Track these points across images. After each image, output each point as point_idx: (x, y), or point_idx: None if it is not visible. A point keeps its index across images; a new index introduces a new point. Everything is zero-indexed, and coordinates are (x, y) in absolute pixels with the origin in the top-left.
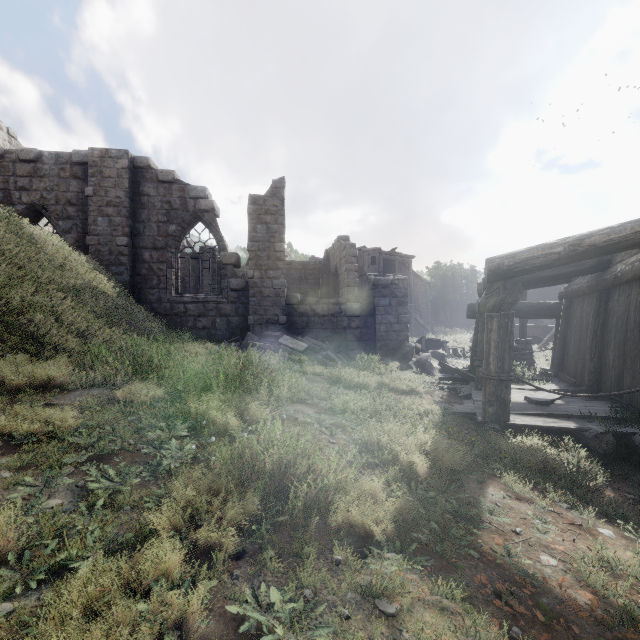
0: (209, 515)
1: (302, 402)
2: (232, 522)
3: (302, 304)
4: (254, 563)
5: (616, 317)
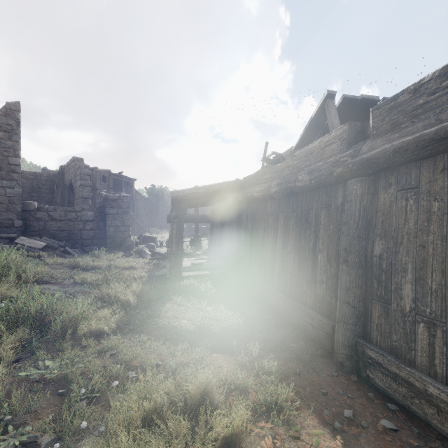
0: None
1: (47, 283)
2: (10, 345)
3: (39, 211)
4: (30, 360)
5: (227, 222)
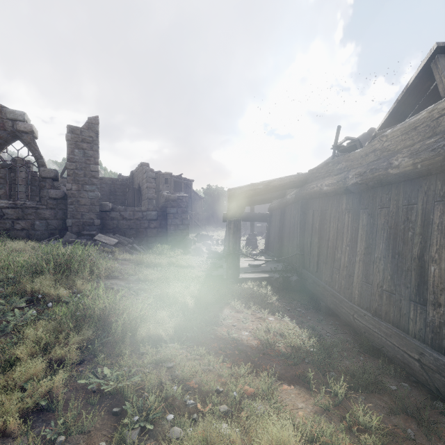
0: (58, 344)
1: (116, 278)
2: (75, 345)
3: (113, 211)
4: (91, 364)
5: (287, 221)
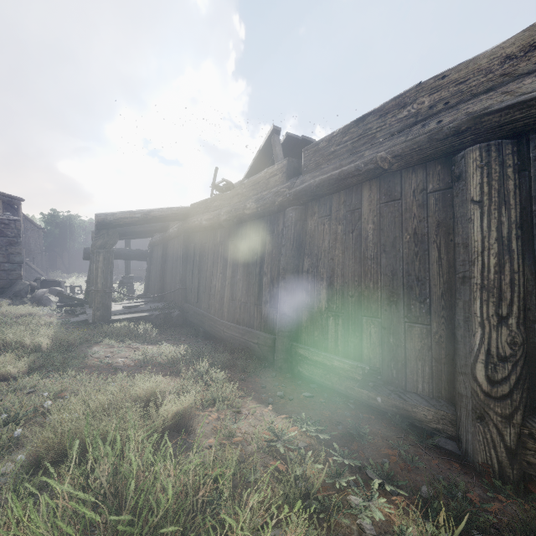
0: None
1: None
2: None
3: None
4: None
5: (170, 257)
